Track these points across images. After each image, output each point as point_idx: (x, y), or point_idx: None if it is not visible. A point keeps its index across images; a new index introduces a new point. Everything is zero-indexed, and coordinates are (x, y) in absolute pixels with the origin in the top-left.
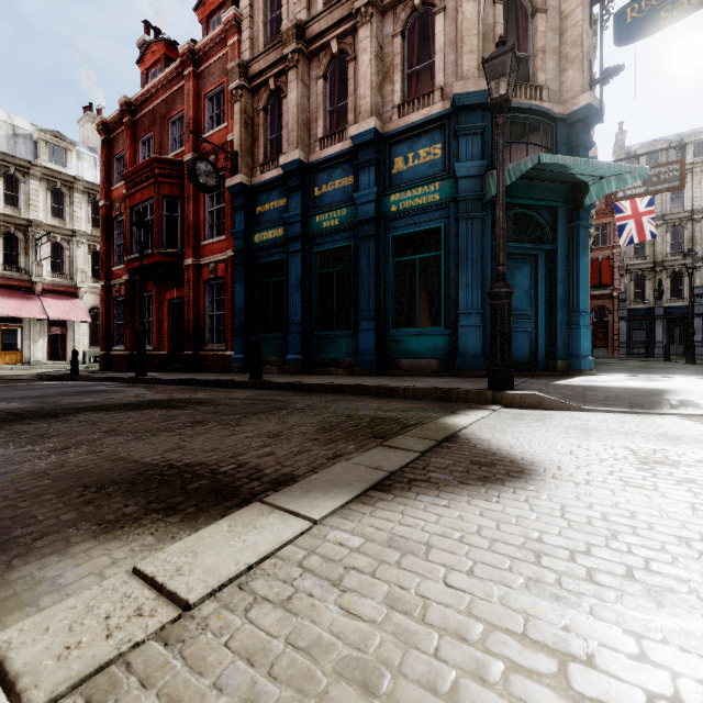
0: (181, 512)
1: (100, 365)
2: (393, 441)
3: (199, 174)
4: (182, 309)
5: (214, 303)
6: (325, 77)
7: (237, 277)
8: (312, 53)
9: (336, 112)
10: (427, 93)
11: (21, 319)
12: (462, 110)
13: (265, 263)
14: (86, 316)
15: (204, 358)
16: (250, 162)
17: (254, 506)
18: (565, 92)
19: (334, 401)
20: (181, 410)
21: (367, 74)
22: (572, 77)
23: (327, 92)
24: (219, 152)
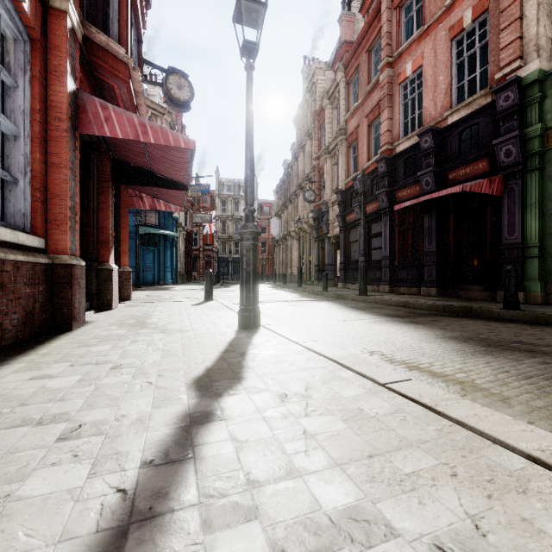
0: None
1: None
2: None
3: None
4: None
5: None
6: None
7: None
8: None
9: None
10: None
11: None
12: None
13: None
14: None
15: None
16: None
17: None
18: None
19: None
20: None
21: None
22: None
23: None
24: None
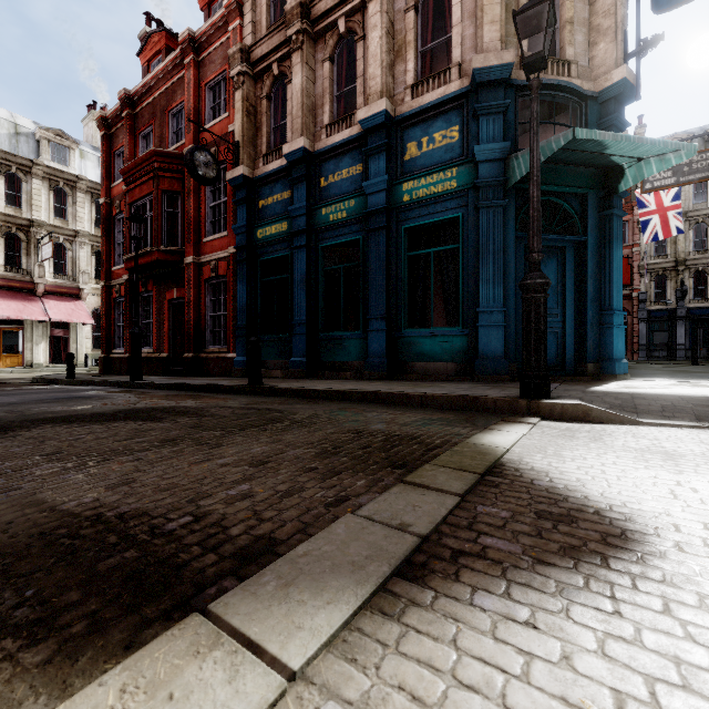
0: (59, 634)
1: (100, 368)
2: (418, 474)
3: (197, 164)
4: (183, 309)
5: (216, 303)
6: (332, 59)
7: (239, 275)
8: (318, 34)
9: (344, 97)
10: (443, 71)
11: (23, 321)
12: (483, 87)
13: (268, 259)
14: (88, 318)
15: (205, 361)
16: (253, 153)
17: (186, 627)
18: (595, 68)
19: (340, 411)
20: (158, 422)
21: (377, 52)
22: (604, 50)
23: (334, 76)
24: (220, 143)
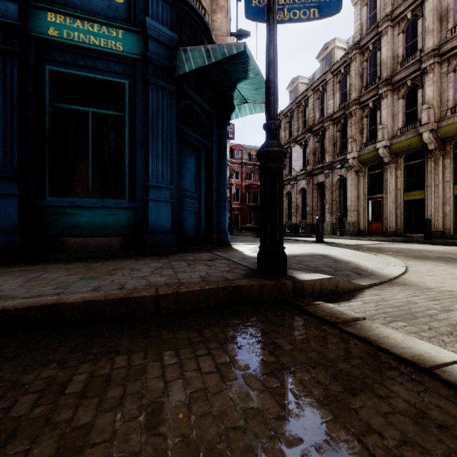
0: None
1: None
2: None
3: None
4: None
5: None
6: None
7: None
8: None
9: None
10: None
11: None
12: None
13: None
14: None
15: None
16: None
17: None
18: (216, 29)
19: None
20: None
21: None
22: (221, 20)
23: None
24: None
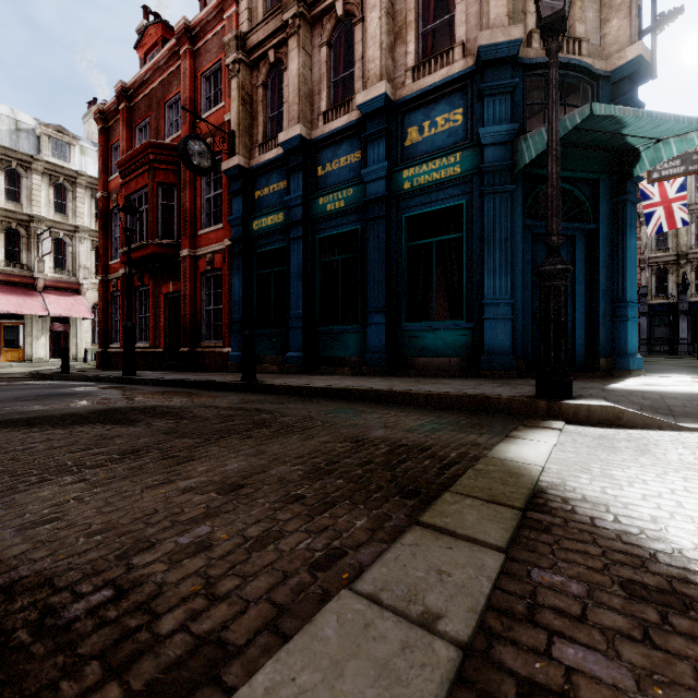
0: None
1: (97, 362)
2: (438, 509)
3: (191, 154)
4: (179, 303)
5: (211, 297)
6: (329, 44)
7: (235, 268)
8: (315, 18)
9: (342, 83)
10: (446, 51)
11: (23, 315)
12: (489, 66)
13: (264, 252)
14: (88, 313)
15: (201, 356)
16: (249, 142)
17: None
18: (607, 46)
19: (337, 412)
20: (129, 426)
21: (376, 33)
22: (617, 27)
23: (332, 61)
24: (216, 134)
